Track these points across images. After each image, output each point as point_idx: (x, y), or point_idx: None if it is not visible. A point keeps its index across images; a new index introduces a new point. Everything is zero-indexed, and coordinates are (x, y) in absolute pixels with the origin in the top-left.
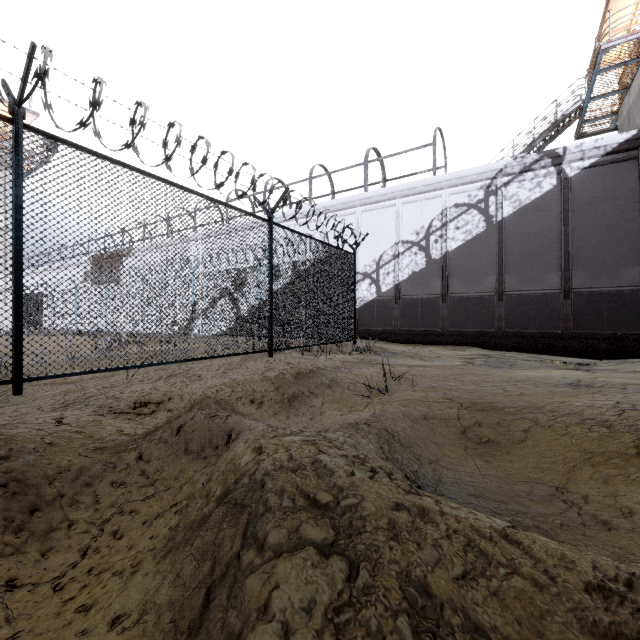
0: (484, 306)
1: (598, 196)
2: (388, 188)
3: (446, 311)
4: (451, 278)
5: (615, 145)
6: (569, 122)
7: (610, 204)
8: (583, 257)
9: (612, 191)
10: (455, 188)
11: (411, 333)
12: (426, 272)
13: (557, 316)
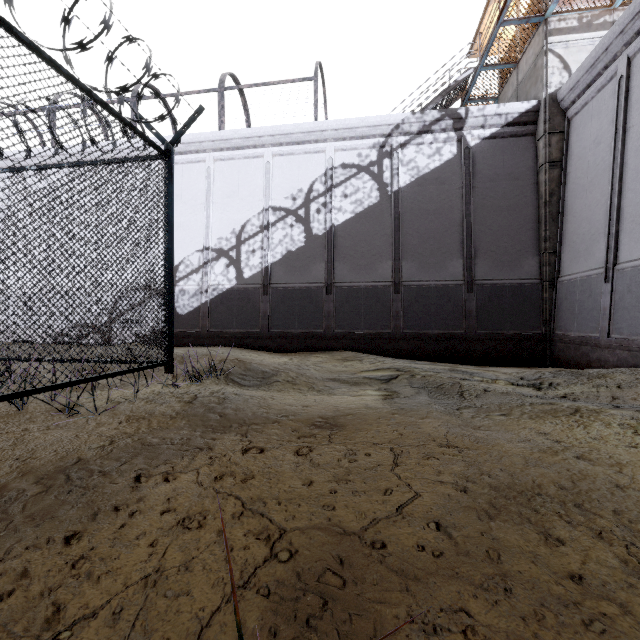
0: (379, 300)
1: (499, 173)
2: (253, 129)
3: (332, 306)
4: (338, 262)
5: (516, 115)
6: (458, 94)
7: (510, 183)
8: (485, 243)
9: (512, 169)
10: (342, 142)
11: (286, 336)
12: (306, 252)
13: (460, 313)
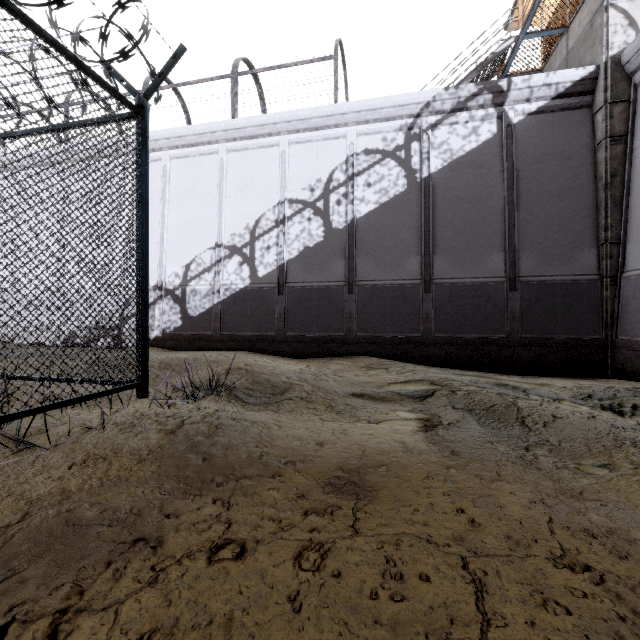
0: (406, 300)
1: (547, 152)
2: (268, 115)
3: (354, 307)
4: (360, 258)
5: (569, 84)
6: (495, 69)
7: (561, 164)
8: (531, 234)
9: (563, 147)
10: (365, 126)
11: (303, 340)
12: (325, 248)
13: (501, 314)
